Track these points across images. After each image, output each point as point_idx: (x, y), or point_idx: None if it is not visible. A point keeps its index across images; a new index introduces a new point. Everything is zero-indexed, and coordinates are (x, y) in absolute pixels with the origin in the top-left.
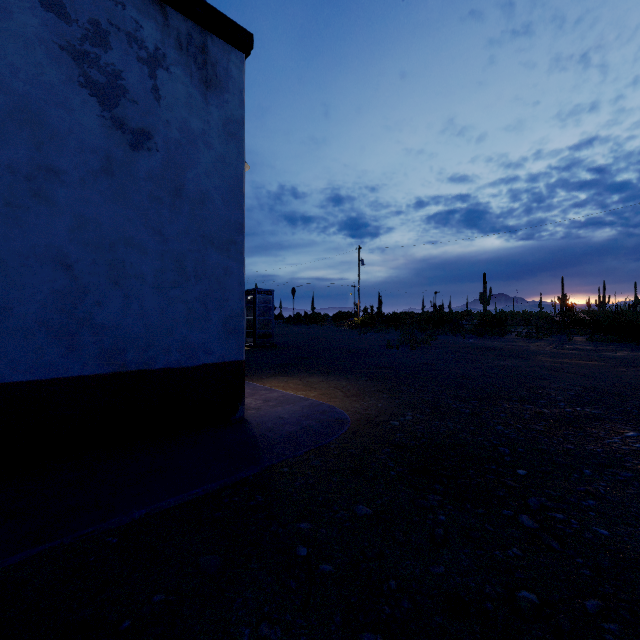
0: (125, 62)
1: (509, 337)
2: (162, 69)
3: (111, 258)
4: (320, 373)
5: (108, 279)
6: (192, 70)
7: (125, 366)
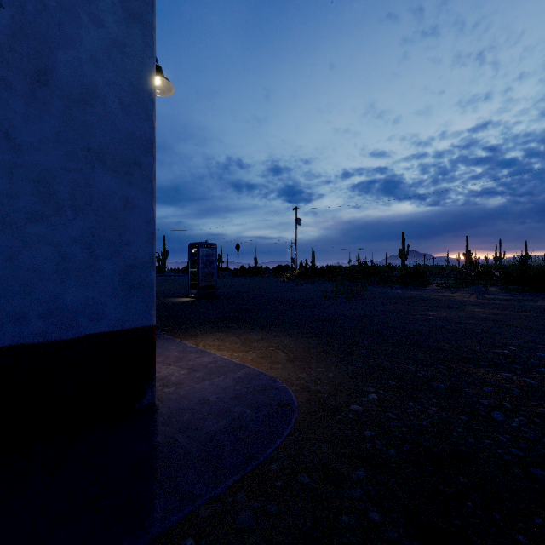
0: None
1: (431, 287)
2: None
3: None
4: (260, 328)
5: None
6: None
7: None
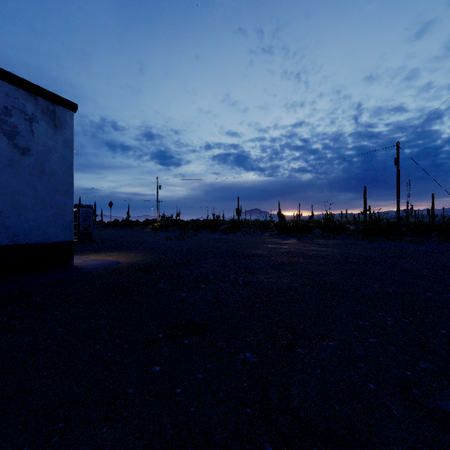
0: (19, 121)
1: (238, 234)
2: (35, 122)
3: (13, 199)
4: (118, 251)
5: (11, 207)
6: (49, 121)
7: (19, 242)
